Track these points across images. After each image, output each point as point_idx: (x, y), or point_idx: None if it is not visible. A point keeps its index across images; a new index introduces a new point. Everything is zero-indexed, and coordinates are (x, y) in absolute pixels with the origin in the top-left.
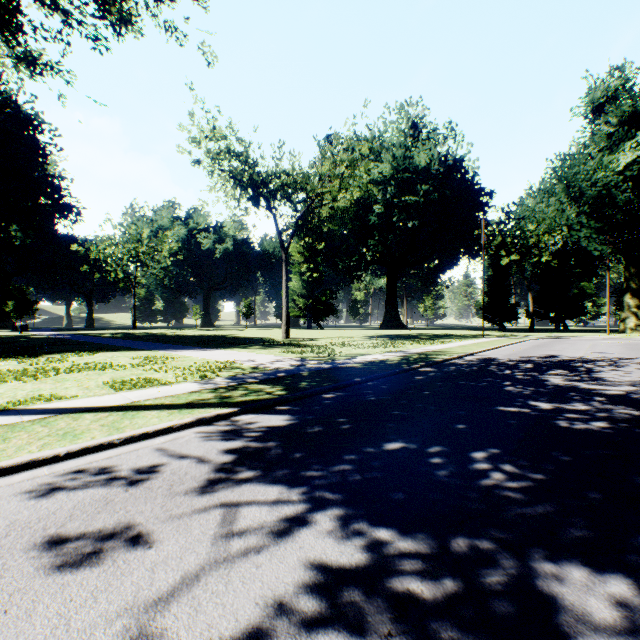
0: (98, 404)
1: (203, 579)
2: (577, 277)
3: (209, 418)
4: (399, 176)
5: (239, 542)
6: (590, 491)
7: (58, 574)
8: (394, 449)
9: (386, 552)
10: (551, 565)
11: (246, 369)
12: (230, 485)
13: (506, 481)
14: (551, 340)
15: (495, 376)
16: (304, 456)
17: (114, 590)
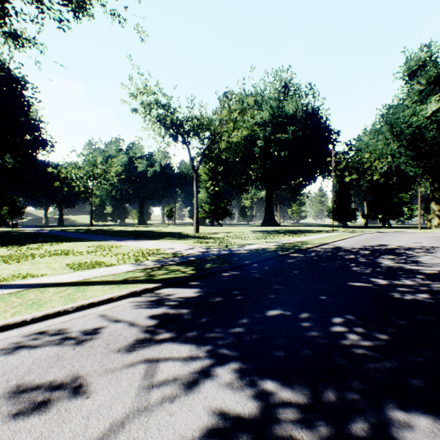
0: (60, 280)
1: (127, 426)
2: (397, 190)
3: (139, 291)
4: (274, 120)
5: (157, 393)
6: (424, 349)
7: (12, 421)
8: (275, 315)
9: (272, 402)
10: (403, 413)
11: (168, 254)
12: (152, 344)
13: (360, 341)
14: (380, 234)
15: (344, 259)
16: (208, 321)
17: (55, 436)
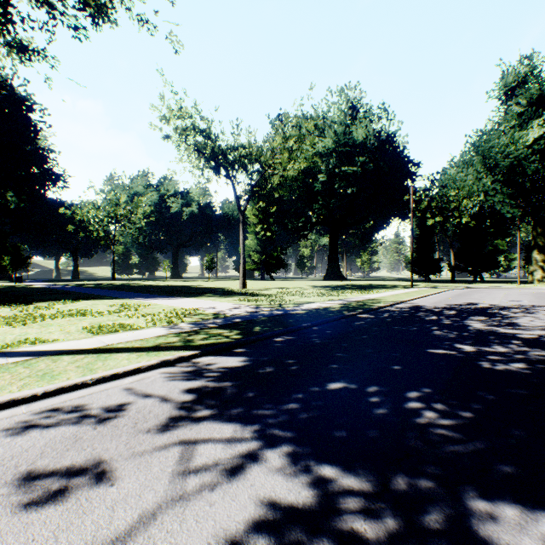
0: (76, 347)
1: (159, 518)
2: (492, 236)
3: (173, 360)
4: (340, 149)
5: (195, 480)
6: (515, 429)
7: (24, 512)
8: (337, 389)
9: (331, 490)
10: (485, 503)
11: (208, 315)
12: (189, 423)
13: (438, 419)
14: (470, 290)
15: (424, 321)
16: (256, 395)
17: (75, 529)
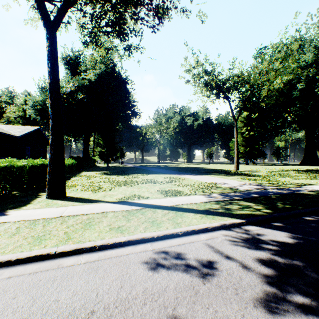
0: (160, 204)
1: None
2: None
3: (227, 225)
4: None
5: None
6: None
7: None
8: None
9: None
10: None
11: (226, 189)
12: (293, 310)
13: None
14: None
15: None
16: None
17: None
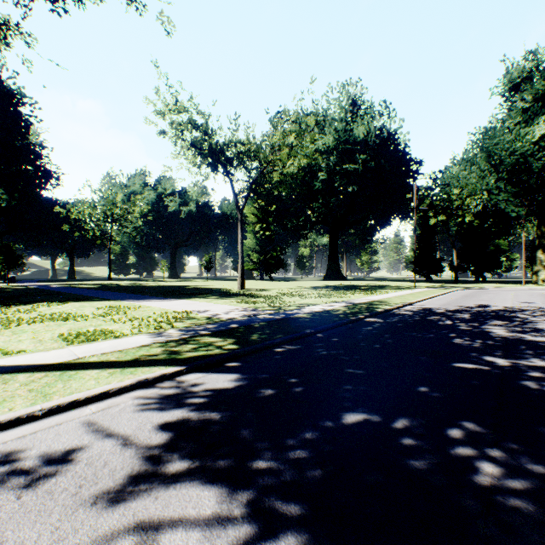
0: (40, 361)
1: None
2: (495, 235)
3: (152, 379)
4: (340, 147)
5: None
6: None
7: None
8: (356, 423)
9: None
10: None
11: (201, 319)
12: (155, 486)
13: (505, 478)
14: (476, 290)
15: (439, 327)
16: (252, 434)
17: None
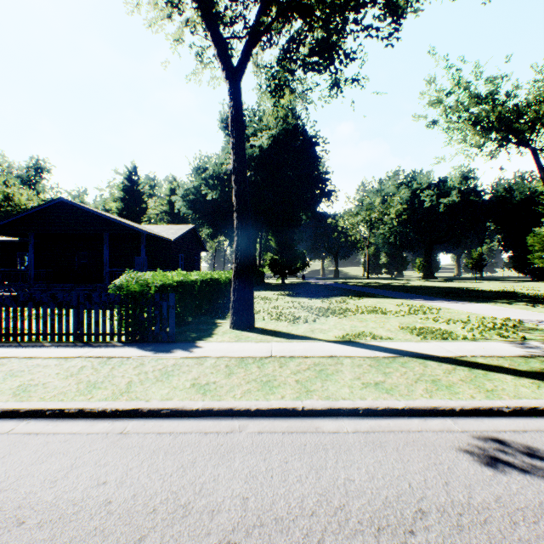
0: (424, 351)
1: None
2: None
3: None
4: None
5: None
6: None
7: None
8: None
9: None
10: None
11: None
12: None
13: None
14: None
15: None
16: None
17: None
